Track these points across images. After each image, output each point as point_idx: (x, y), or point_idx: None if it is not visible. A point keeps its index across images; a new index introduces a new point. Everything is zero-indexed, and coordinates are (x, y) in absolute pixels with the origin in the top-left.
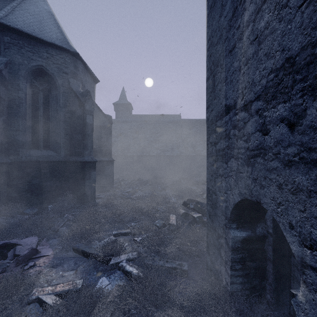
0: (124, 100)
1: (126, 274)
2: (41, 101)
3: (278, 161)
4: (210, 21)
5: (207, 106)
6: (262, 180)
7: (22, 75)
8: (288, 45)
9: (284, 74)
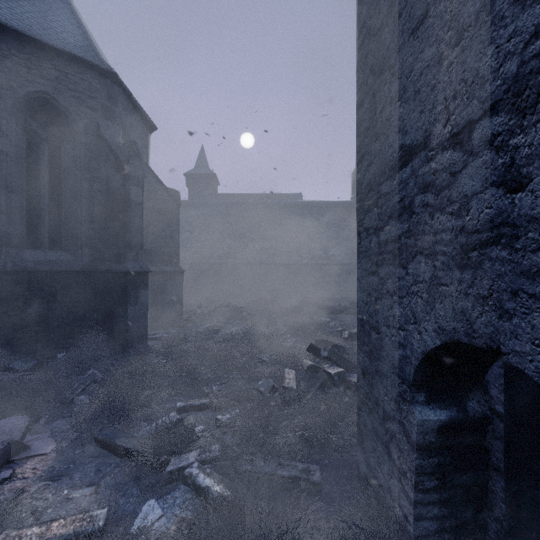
0: (204, 169)
1: (198, 492)
2: (45, 159)
3: None
4: None
5: (359, 158)
6: (505, 299)
7: (6, 108)
8: None
9: None
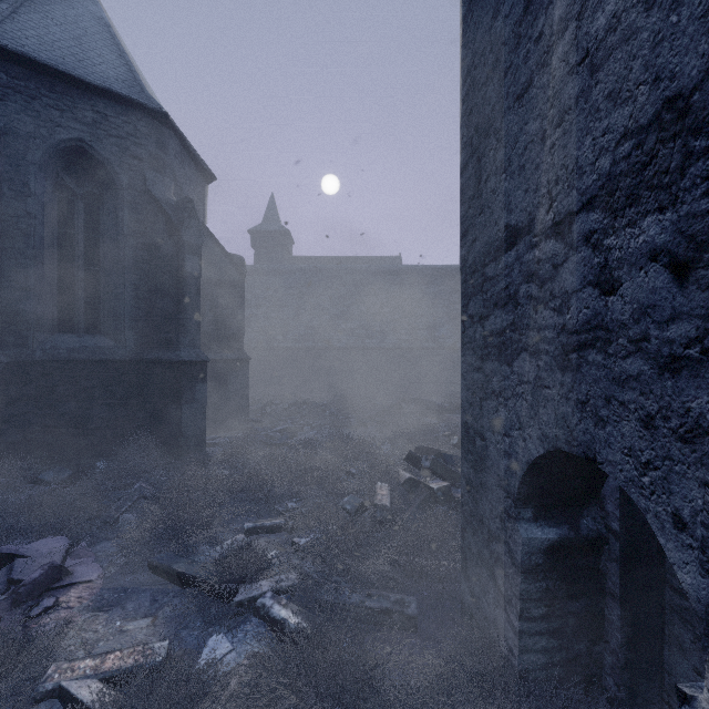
0: (274, 224)
1: (273, 625)
2: (80, 222)
3: (644, 358)
4: (469, 32)
5: (463, 231)
6: (600, 406)
7: (34, 161)
8: (671, 65)
9: (660, 139)
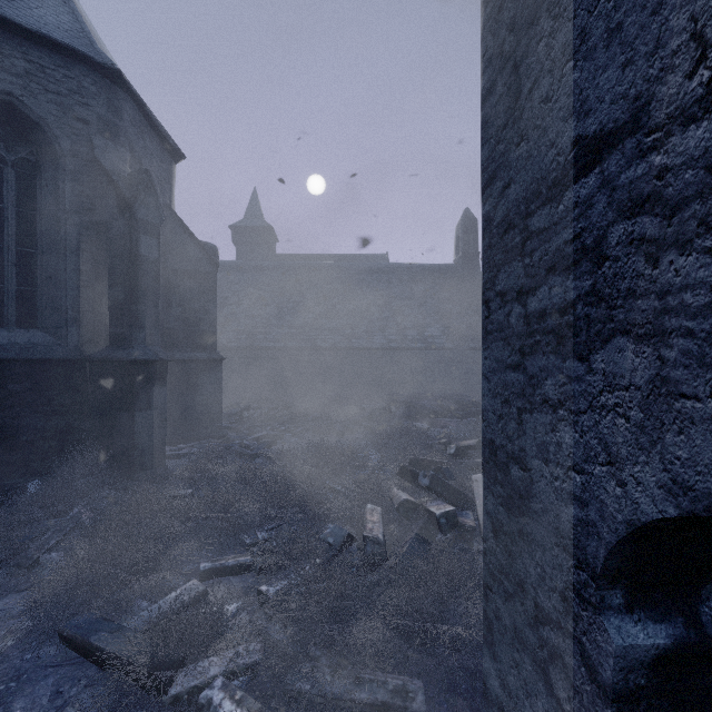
0: (257, 220)
1: None
2: (10, 194)
3: None
4: None
5: (487, 178)
6: None
7: None
8: None
9: None
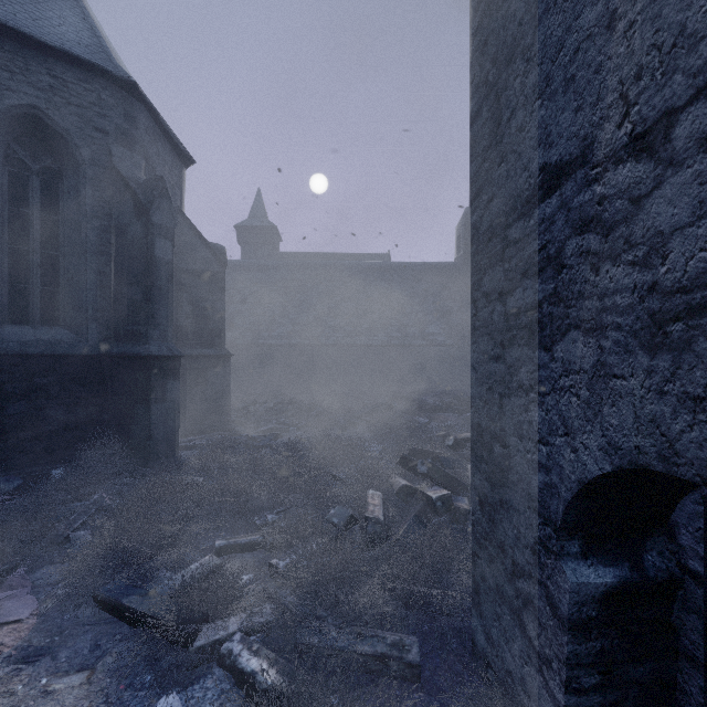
0: (261, 220)
1: (240, 679)
2: (35, 200)
3: None
4: None
5: (475, 192)
6: None
7: None
8: None
9: None
